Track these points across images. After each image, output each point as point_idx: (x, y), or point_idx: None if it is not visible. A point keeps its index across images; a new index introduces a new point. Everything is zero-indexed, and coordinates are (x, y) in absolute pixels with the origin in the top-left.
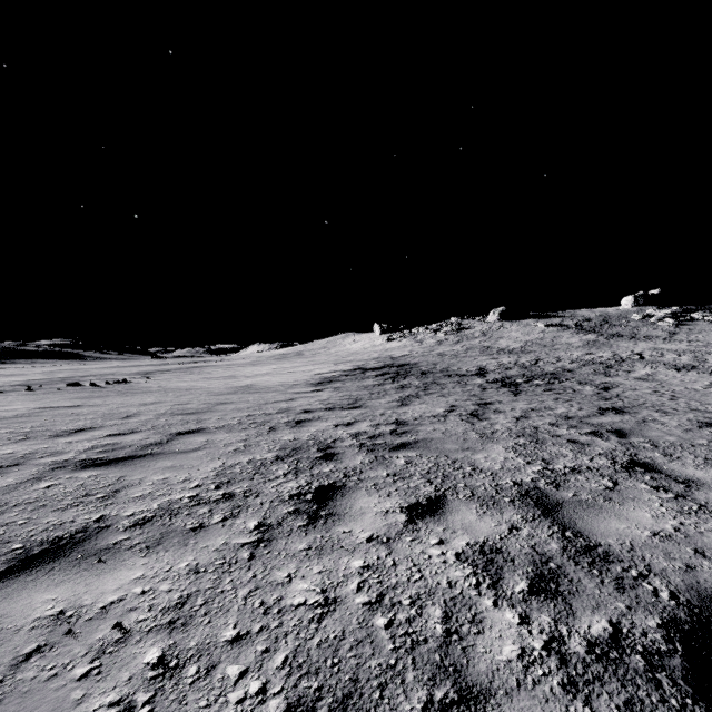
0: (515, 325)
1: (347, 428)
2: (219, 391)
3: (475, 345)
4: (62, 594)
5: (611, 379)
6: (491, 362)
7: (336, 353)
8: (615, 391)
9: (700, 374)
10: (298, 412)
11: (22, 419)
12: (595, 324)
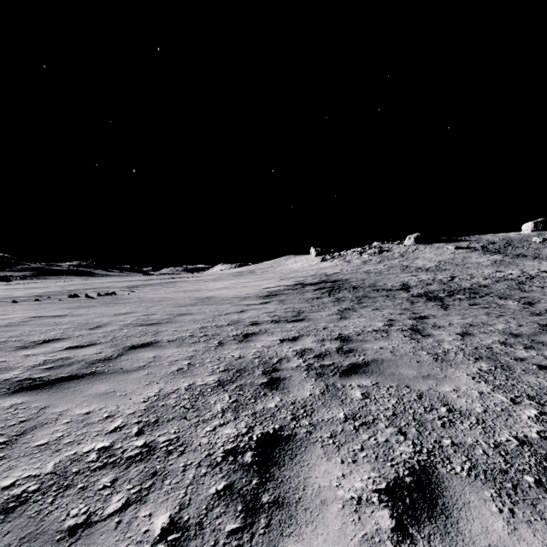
0: (428, 248)
1: (292, 344)
2: (184, 302)
3: (395, 264)
4: None
5: (528, 294)
6: (411, 278)
7: (280, 271)
8: (540, 305)
9: None
10: (247, 324)
11: (8, 328)
12: (500, 246)
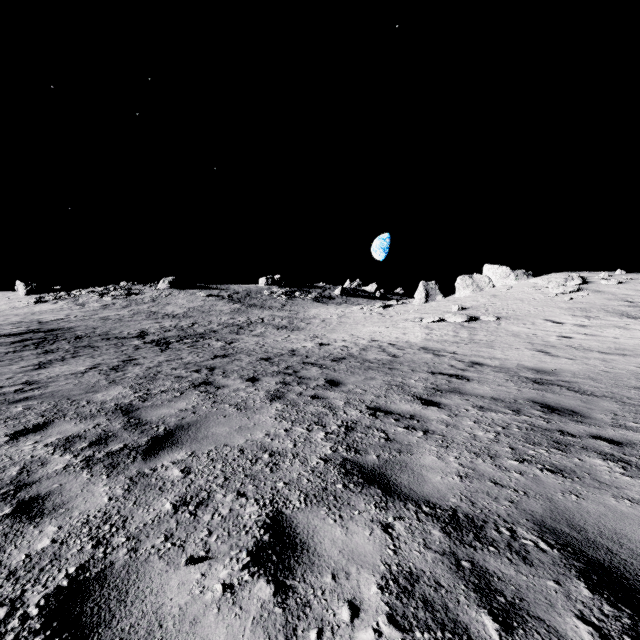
0: (183, 293)
1: None
2: None
3: (143, 310)
4: None
5: (238, 337)
6: (154, 325)
7: None
8: (235, 344)
9: (287, 331)
10: None
11: None
12: (242, 296)
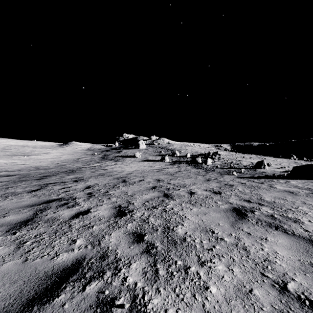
0: None
1: None
2: None
3: None
4: (151, 195)
5: None
6: None
7: None
8: None
9: None
10: None
11: None
12: None
